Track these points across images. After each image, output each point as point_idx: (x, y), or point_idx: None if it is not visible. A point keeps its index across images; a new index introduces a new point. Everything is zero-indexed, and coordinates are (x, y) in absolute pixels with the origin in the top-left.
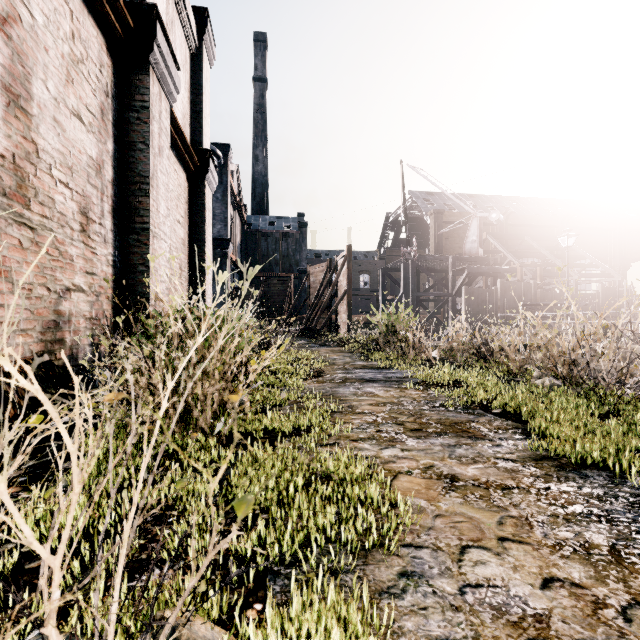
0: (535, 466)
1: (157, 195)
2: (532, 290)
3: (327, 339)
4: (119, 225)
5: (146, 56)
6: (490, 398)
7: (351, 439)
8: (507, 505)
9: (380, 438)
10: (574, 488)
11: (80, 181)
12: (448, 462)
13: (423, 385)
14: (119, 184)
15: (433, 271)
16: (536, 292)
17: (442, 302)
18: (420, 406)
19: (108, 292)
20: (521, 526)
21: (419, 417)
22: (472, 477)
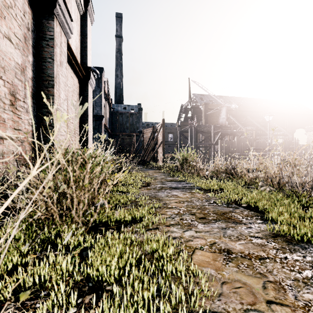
0: (274, 241)
1: (59, 87)
2: (251, 142)
3: (152, 166)
4: (36, 103)
5: (52, 10)
6: (240, 198)
7: (166, 225)
8: (265, 272)
9: (182, 224)
10: (301, 257)
11: (10, 76)
12: (223, 240)
13: (203, 190)
14: (36, 80)
15: (204, 132)
16: (253, 143)
17: (208, 147)
18: (203, 203)
19: (29, 140)
20: (278, 290)
21: (203, 210)
22: (239, 250)
